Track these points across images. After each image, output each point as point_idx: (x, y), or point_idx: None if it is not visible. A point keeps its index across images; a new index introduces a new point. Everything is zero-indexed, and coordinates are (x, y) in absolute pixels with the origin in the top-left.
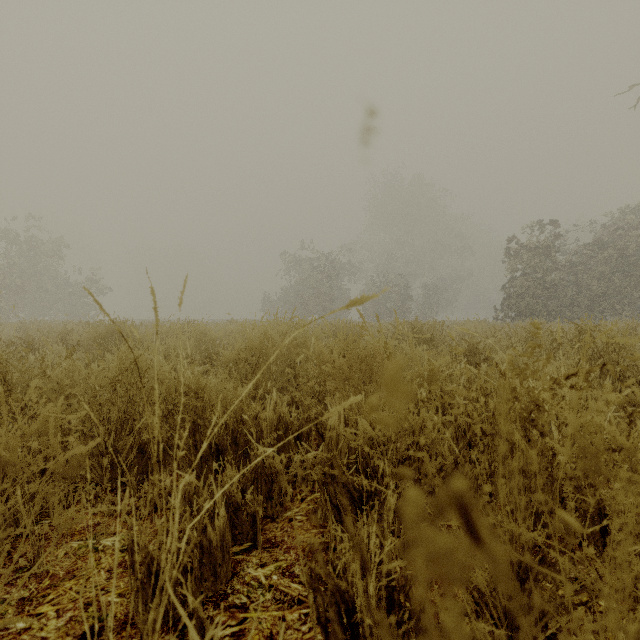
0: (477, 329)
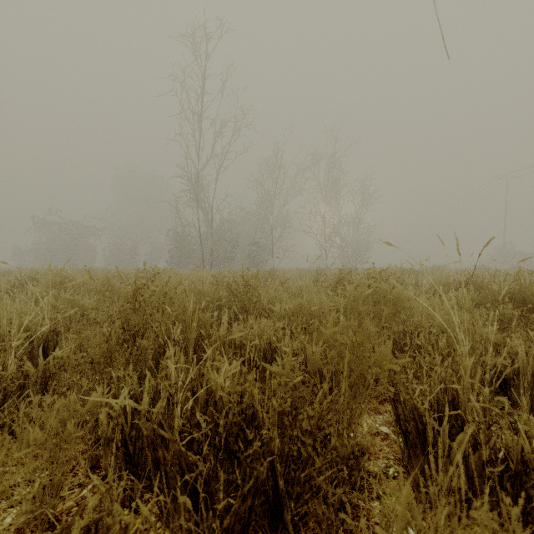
0: (113, 270)
